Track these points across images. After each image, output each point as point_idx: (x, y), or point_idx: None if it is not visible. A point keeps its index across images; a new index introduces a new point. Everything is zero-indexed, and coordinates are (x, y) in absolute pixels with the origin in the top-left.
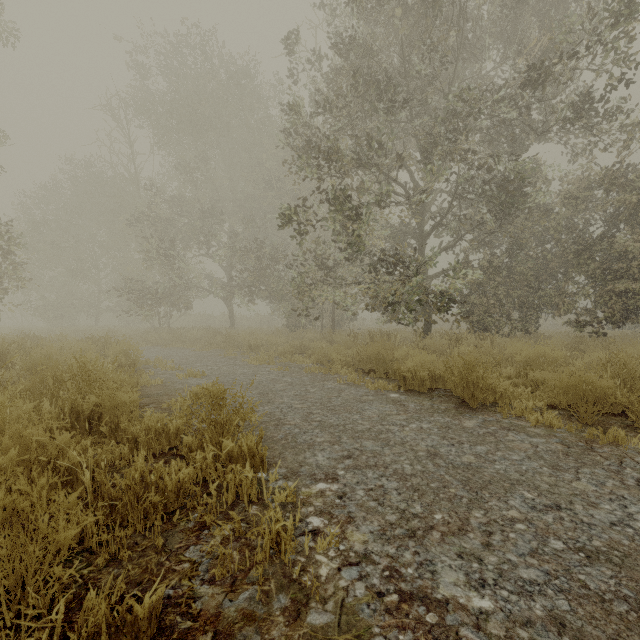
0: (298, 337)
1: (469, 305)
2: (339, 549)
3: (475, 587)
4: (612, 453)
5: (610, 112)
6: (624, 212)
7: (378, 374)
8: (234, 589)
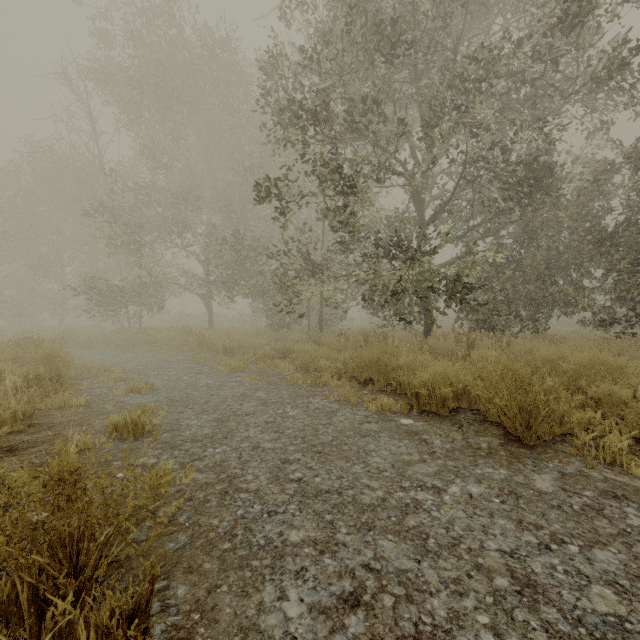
0: (281, 338)
1: (473, 302)
2: None
3: None
4: None
5: None
6: None
7: (378, 386)
8: None
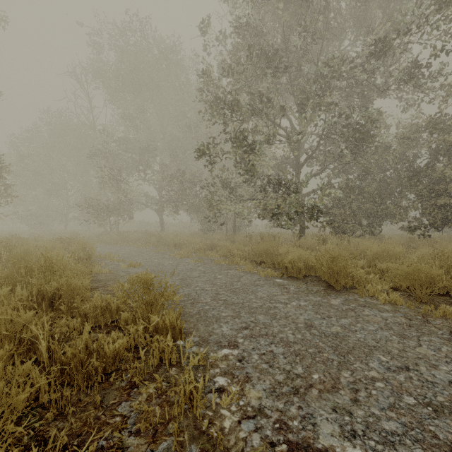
0: (209, 238)
1: (331, 215)
2: (239, 404)
3: (348, 438)
4: (443, 324)
5: (434, 75)
6: (443, 148)
7: (267, 265)
8: (155, 440)
